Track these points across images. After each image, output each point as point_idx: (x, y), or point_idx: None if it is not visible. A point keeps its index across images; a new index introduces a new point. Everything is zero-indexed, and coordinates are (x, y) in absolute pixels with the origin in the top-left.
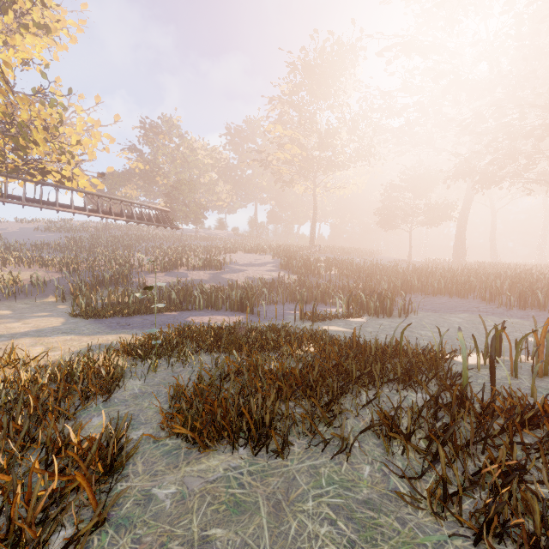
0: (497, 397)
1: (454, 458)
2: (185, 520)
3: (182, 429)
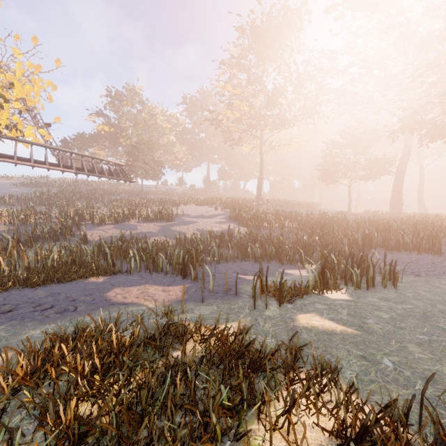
0: None
1: None
2: None
3: None
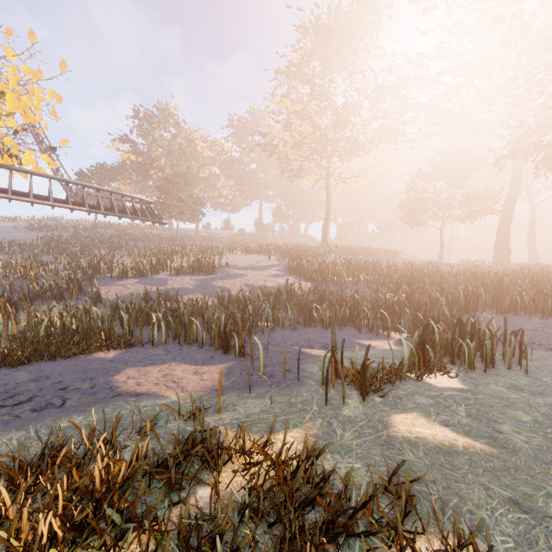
0: None
1: None
2: None
3: None
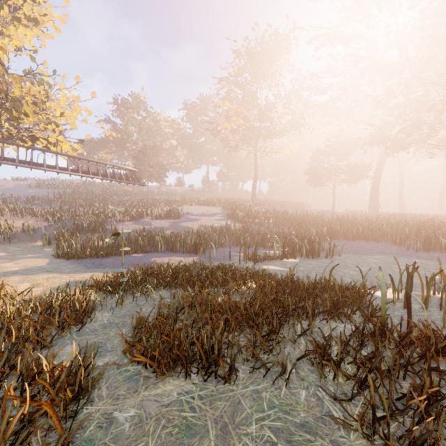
0: (414, 329)
1: (379, 383)
2: (142, 442)
3: (141, 357)
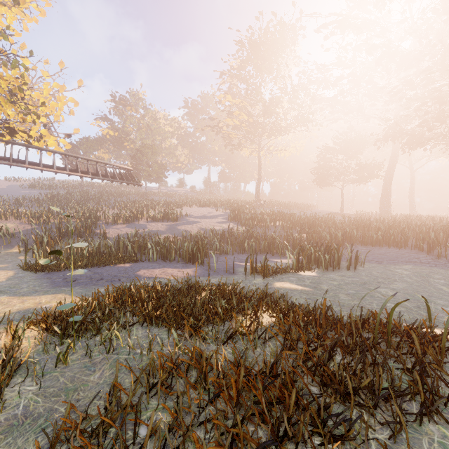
0: None
1: None
2: None
3: None
